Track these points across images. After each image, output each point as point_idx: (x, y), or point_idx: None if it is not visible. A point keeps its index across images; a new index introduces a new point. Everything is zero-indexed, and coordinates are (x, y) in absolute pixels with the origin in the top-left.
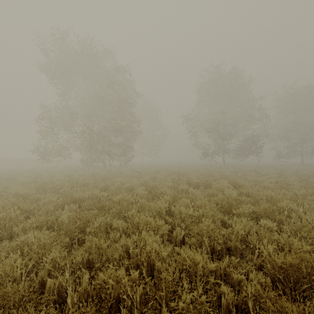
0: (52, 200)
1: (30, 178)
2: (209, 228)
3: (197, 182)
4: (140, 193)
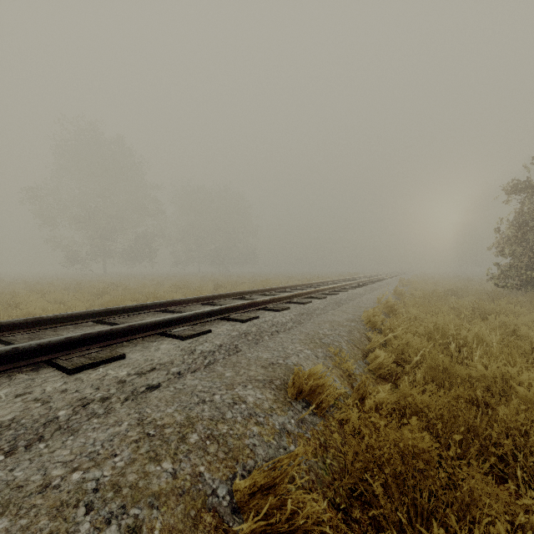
0: None
1: None
2: (86, 299)
3: (65, 287)
4: None
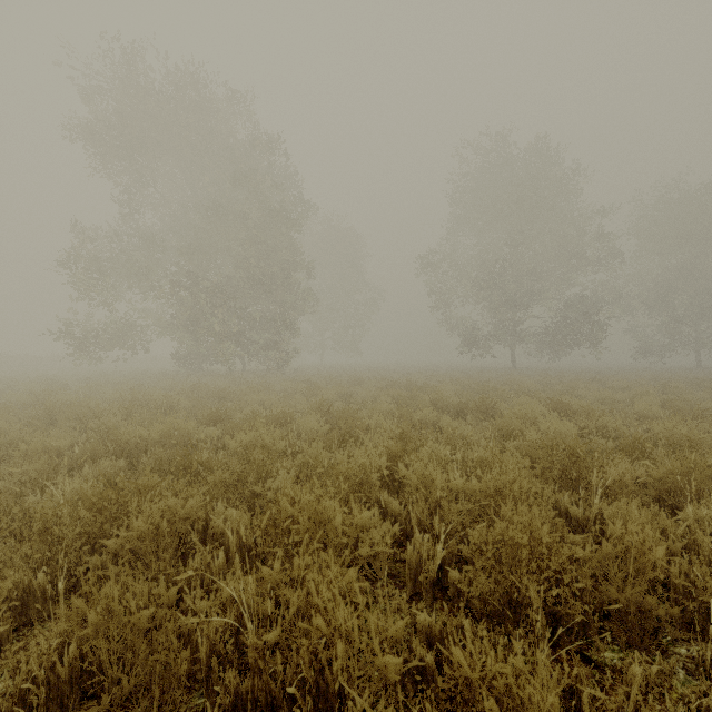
0: (54, 449)
1: (29, 394)
2: (536, 538)
3: (459, 403)
4: (308, 429)
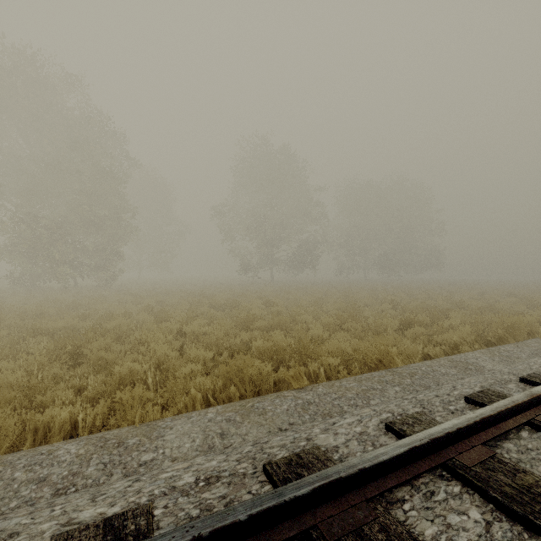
0: (1, 335)
1: None
2: (219, 337)
3: (223, 303)
4: (142, 319)
